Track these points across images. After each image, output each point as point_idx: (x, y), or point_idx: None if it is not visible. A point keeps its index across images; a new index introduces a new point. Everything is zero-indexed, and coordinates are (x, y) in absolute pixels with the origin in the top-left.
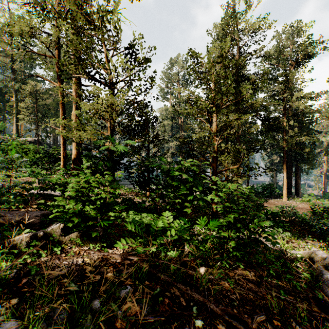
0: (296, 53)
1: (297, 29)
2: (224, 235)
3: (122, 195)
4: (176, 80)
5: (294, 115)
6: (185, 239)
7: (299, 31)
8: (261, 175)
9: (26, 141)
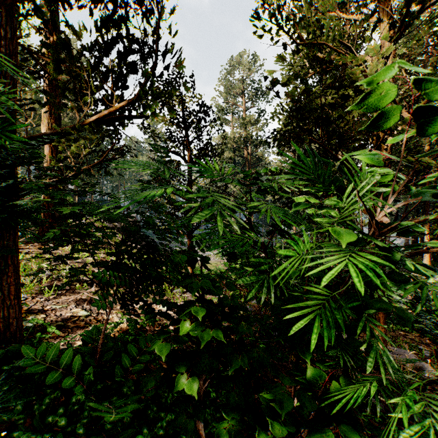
0: None
1: None
2: None
3: None
4: (241, 91)
5: None
6: None
7: None
8: None
9: None
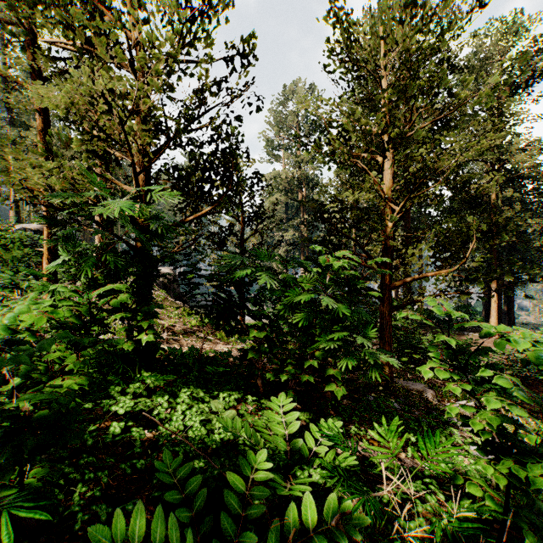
0: (513, 69)
1: (515, 25)
2: (475, 493)
3: (185, 333)
4: (294, 124)
5: (510, 181)
6: (352, 524)
7: (518, 29)
8: (507, 292)
9: (31, 230)
